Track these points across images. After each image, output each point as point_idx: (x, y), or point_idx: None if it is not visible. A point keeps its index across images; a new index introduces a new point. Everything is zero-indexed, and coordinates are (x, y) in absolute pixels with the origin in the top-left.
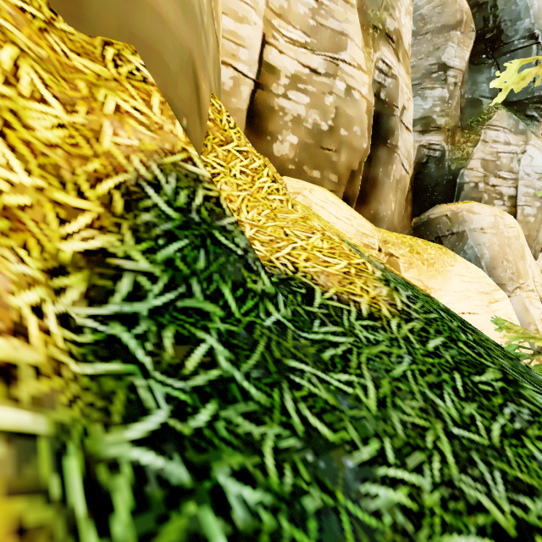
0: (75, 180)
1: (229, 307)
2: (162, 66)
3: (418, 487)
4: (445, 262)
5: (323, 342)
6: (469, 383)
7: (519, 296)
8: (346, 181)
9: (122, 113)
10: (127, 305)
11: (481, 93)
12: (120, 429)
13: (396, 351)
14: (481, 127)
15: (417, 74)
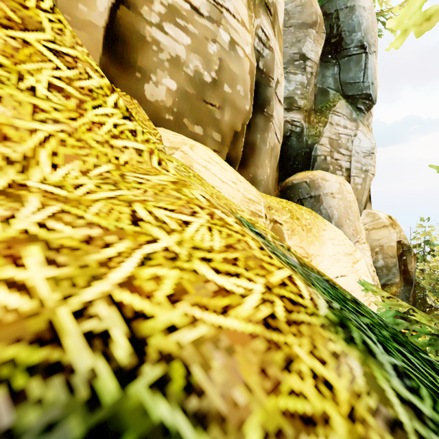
0: None
1: None
2: None
3: None
4: (319, 227)
5: None
6: None
7: (358, 248)
8: (230, 142)
9: None
10: None
11: (328, 85)
12: None
13: None
14: (329, 112)
15: (283, 60)
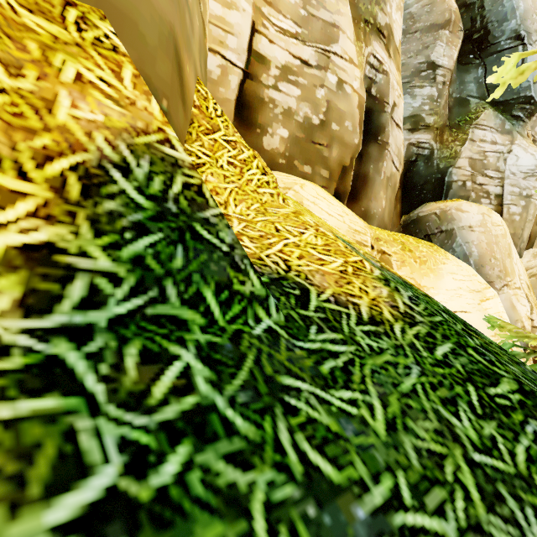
0: (16, 157)
1: (212, 314)
2: (137, 37)
3: (442, 536)
4: (436, 260)
5: (321, 352)
6: (485, 396)
7: (506, 294)
8: (338, 177)
9: (84, 82)
10: (79, 314)
11: (469, 93)
12: (37, 510)
13: (403, 360)
14: (469, 126)
15: (406, 73)
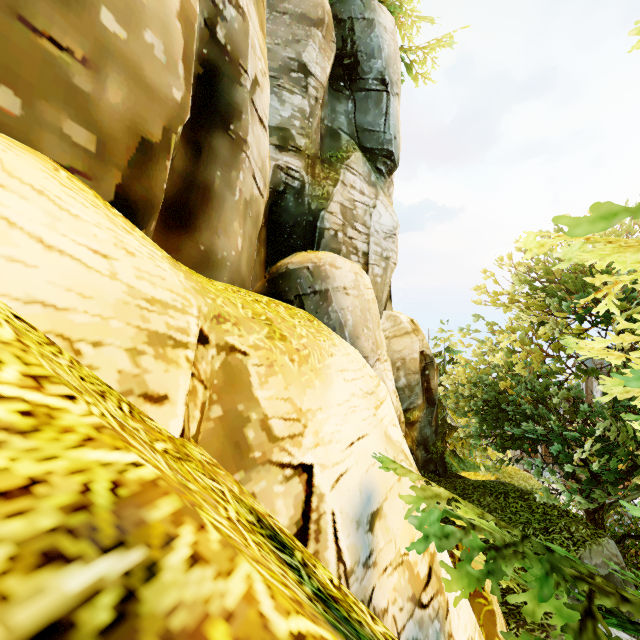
0: None
1: None
2: None
3: None
4: (322, 351)
5: None
6: None
7: (378, 370)
8: (127, 160)
9: None
10: None
11: (340, 125)
12: None
13: None
14: (341, 165)
15: (273, 63)
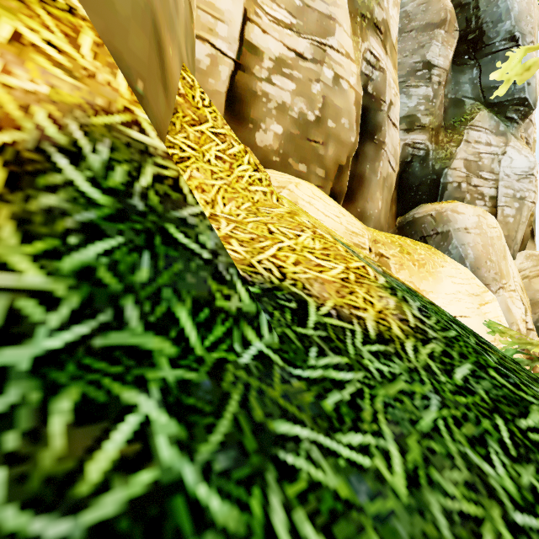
0: None
1: (187, 339)
2: (104, 3)
3: None
4: (435, 263)
5: (323, 382)
6: (517, 432)
7: (502, 296)
8: (334, 176)
9: (24, 44)
10: None
11: (464, 93)
12: None
13: (419, 388)
14: (464, 127)
15: (402, 72)
